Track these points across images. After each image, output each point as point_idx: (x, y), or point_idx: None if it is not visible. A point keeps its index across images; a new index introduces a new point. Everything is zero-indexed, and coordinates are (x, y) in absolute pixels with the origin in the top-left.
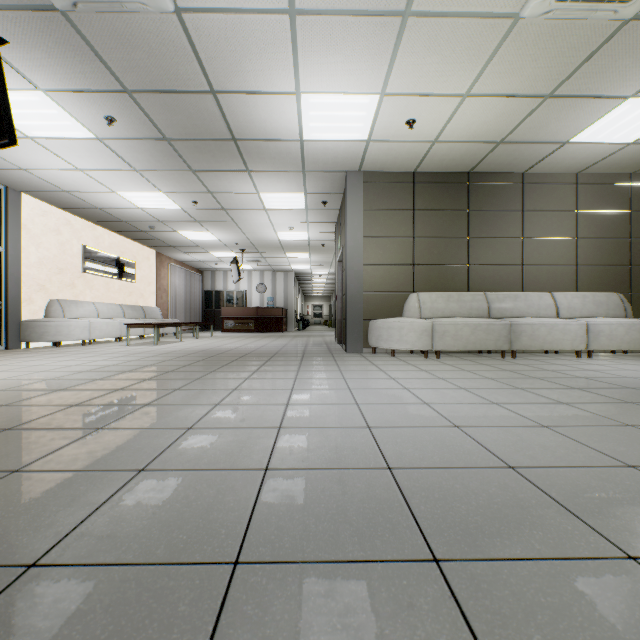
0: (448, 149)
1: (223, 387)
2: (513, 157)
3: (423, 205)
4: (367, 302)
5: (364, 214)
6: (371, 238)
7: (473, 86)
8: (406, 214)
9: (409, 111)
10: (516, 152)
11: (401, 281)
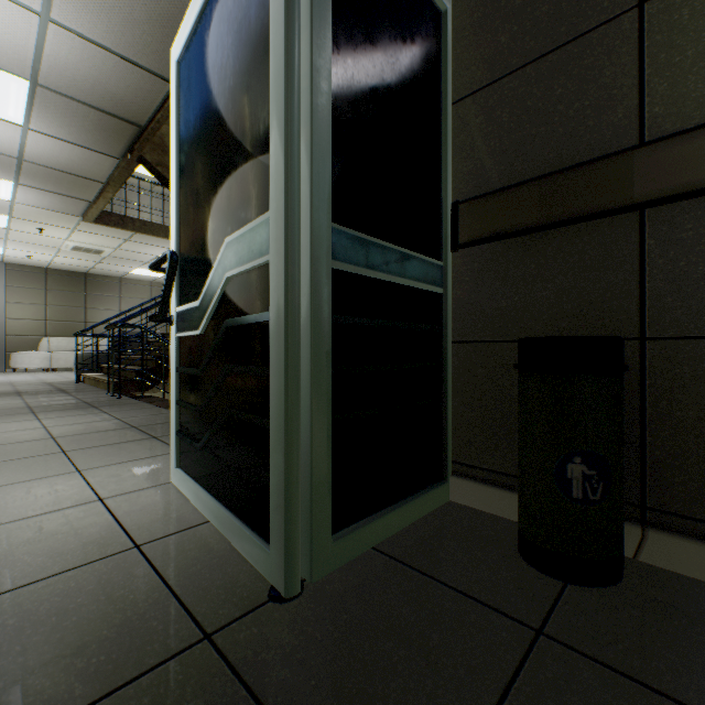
0: (63, 265)
1: None
2: (107, 272)
3: (55, 287)
4: (10, 342)
5: (8, 288)
6: (14, 303)
7: (58, 254)
8: (42, 291)
9: (27, 253)
10: (107, 271)
11: (38, 330)
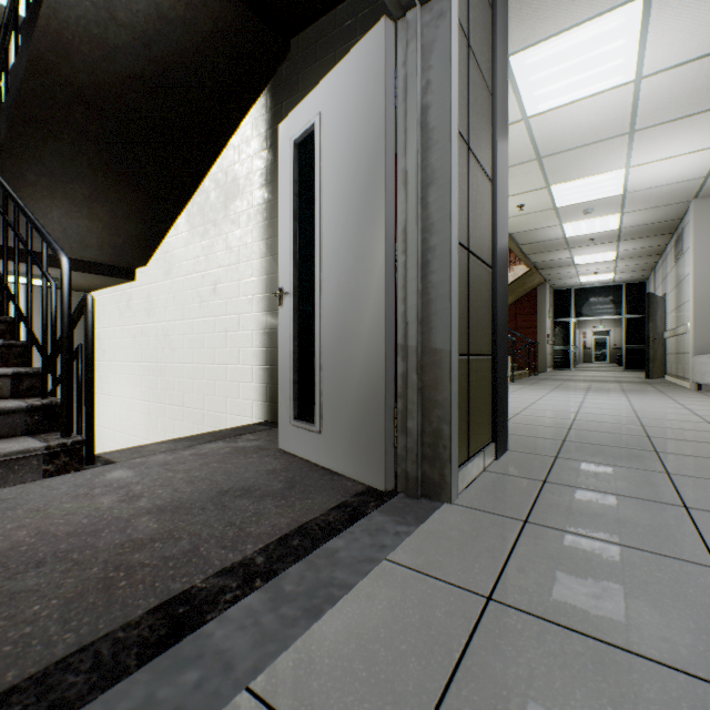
0: None
1: (704, 411)
2: None
3: None
4: None
5: None
6: None
7: None
8: None
9: None
10: None
11: None
